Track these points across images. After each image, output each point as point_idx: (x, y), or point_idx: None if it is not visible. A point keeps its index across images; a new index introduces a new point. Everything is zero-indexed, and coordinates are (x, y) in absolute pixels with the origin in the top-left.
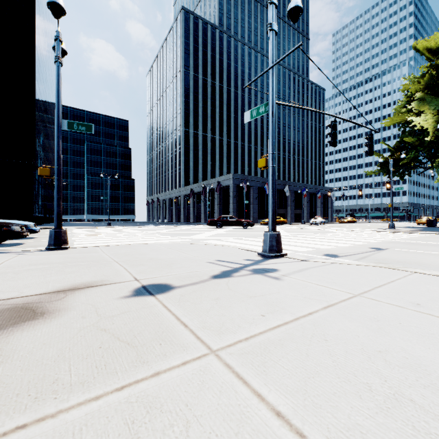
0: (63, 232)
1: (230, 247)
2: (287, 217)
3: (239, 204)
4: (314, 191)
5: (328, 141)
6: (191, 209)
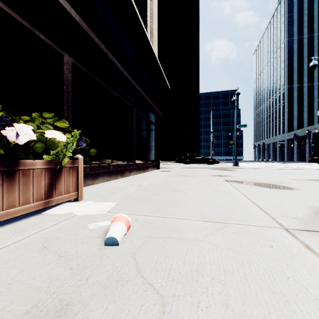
0: (237, 161)
1: (311, 168)
2: None
3: None
4: None
5: None
6: (295, 150)
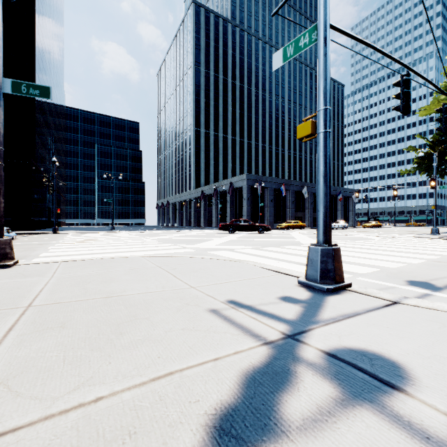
0: (3, 243)
1: (248, 264)
2: (304, 221)
3: (253, 206)
4: (334, 192)
5: (395, 106)
6: (202, 212)
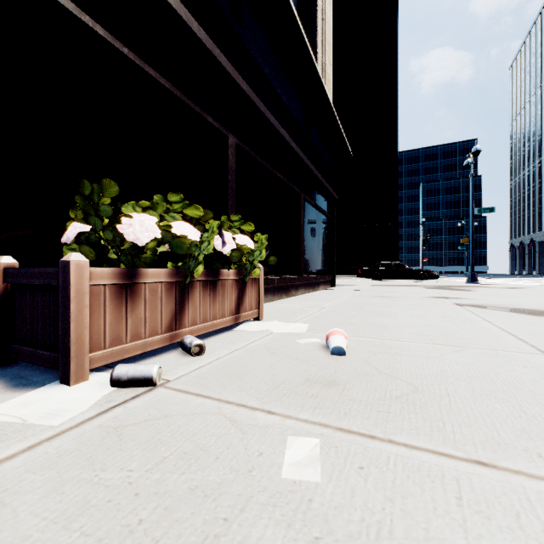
0: (475, 274)
1: None
2: None
3: None
4: None
5: None
6: None
